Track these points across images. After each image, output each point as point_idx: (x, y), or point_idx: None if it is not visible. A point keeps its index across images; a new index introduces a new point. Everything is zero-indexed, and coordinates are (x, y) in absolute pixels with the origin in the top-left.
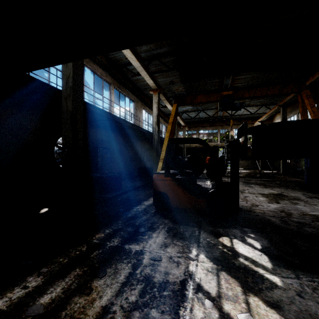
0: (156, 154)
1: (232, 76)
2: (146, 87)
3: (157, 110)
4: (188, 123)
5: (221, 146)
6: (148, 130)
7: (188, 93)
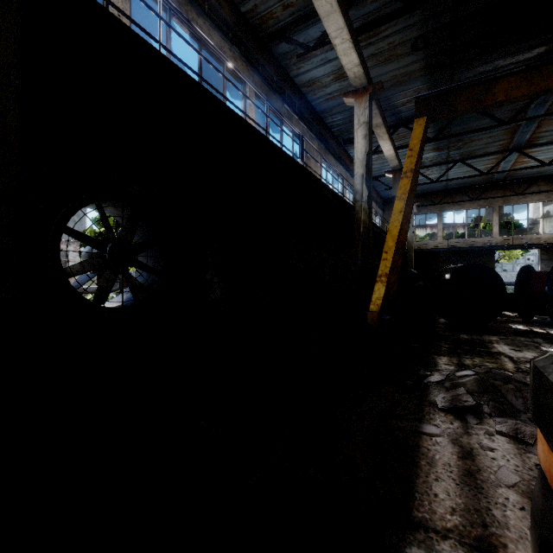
0: (362, 263)
1: None
2: (331, 106)
3: (367, 143)
4: (417, 198)
5: (506, 245)
6: (342, 198)
7: None
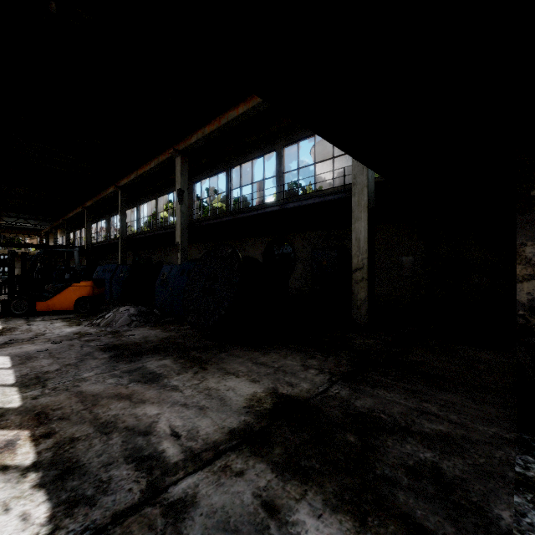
0: None
1: None
2: None
3: None
4: None
5: None
6: None
7: None
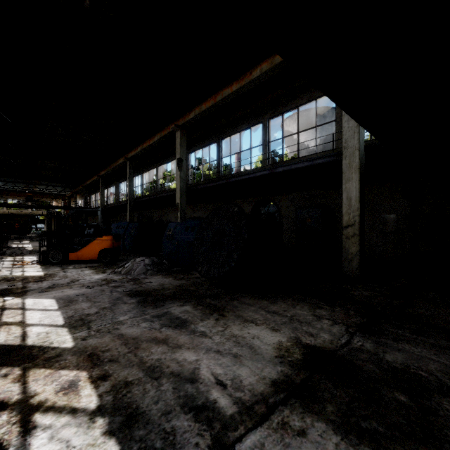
0: None
1: (34, 181)
2: None
3: None
4: None
5: (32, 214)
6: None
7: (0, 180)
